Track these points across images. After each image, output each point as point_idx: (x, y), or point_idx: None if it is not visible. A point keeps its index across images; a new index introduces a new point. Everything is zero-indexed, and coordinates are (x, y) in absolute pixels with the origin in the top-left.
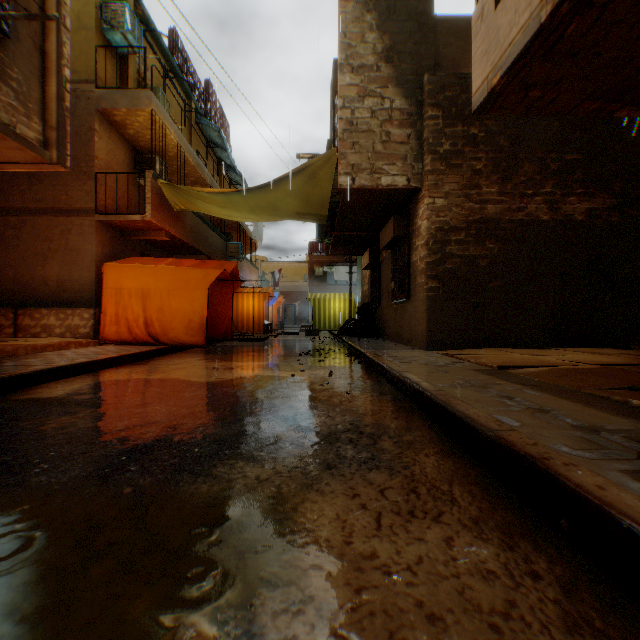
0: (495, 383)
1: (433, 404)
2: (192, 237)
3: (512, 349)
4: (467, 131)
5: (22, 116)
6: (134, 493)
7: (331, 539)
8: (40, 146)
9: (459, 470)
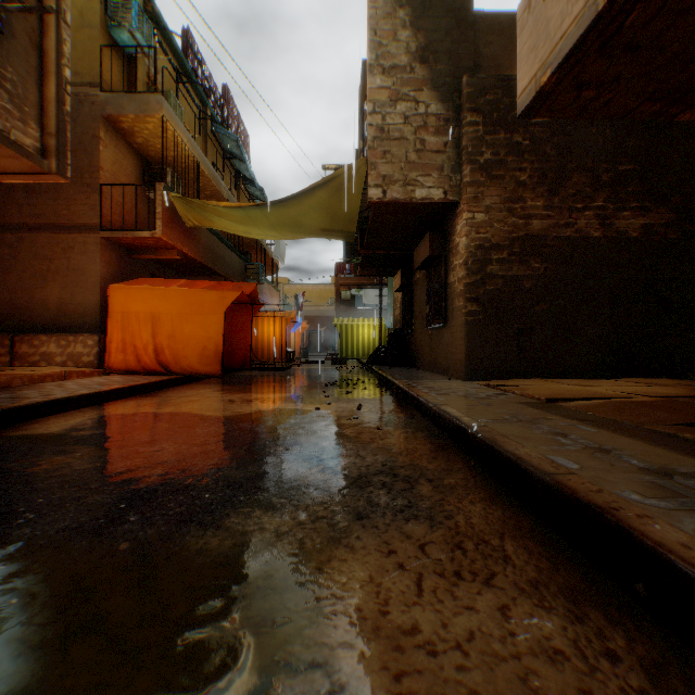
0: (545, 418)
1: (477, 442)
2: (207, 256)
3: (560, 379)
4: (510, 139)
5: (17, 121)
6: (132, 549)
7: (363, 608)
8: (37, 154)
9: (510, 520)
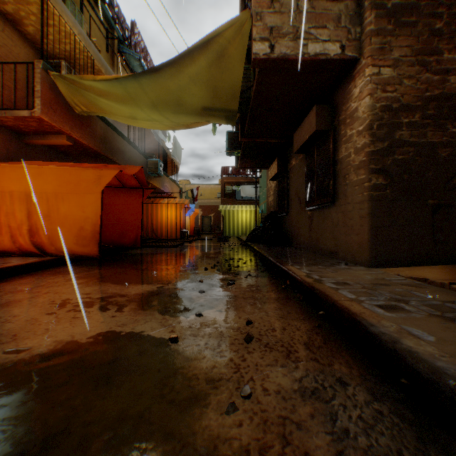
0: None
1: None
2: (105, 147)
3: None
4: None
5: None
6: None
7: None
8: None
9: None
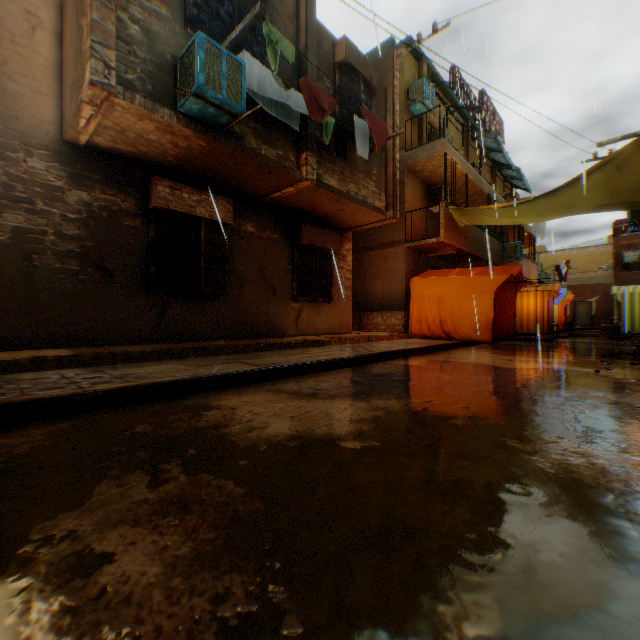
0: None
1: None
2: (472, 246)
3: None
4: None
5: (376, 195)
6: (503, 404)
7: (636, 437)
8: (384, 210)
9: None
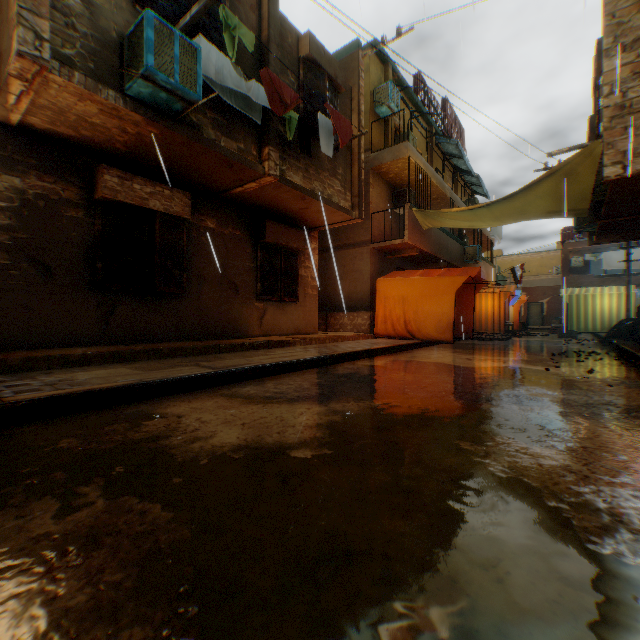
0: None
1: None
2: (435, 248)
3: None
4: None
5: (342, 195)
6: (460, 404)
7: (582, 434)
8: (350, 210)
9: None
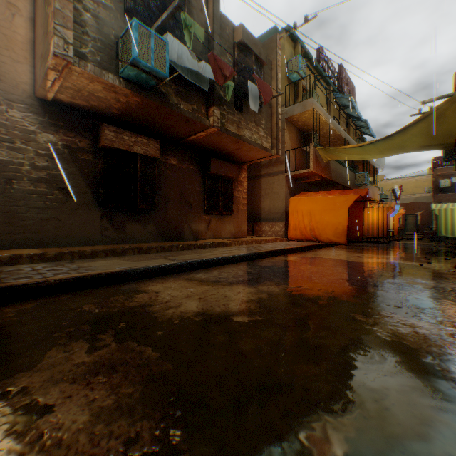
0: None
1: None
2: (333, 175)
3: None
4: None
5: (264, 138)
6: (353, 288)
7: (449, 312)
8: (270, 149)
9: None
